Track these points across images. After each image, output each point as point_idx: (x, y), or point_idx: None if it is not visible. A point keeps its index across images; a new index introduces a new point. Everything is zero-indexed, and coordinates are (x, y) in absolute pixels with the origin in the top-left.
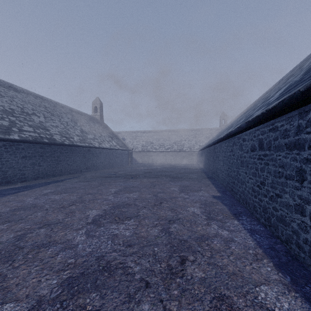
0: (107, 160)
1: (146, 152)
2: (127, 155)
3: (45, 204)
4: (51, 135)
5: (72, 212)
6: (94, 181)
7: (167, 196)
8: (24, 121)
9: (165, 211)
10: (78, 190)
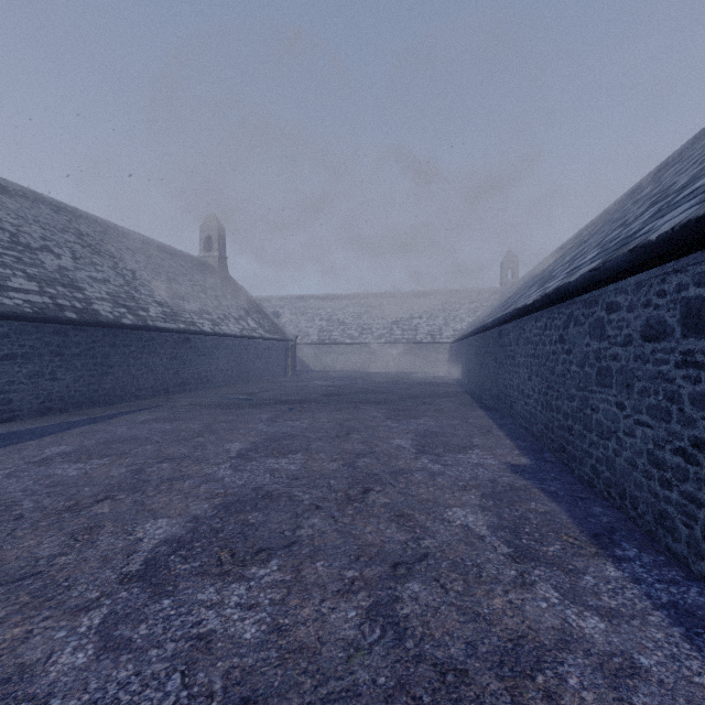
0: (233, 364)
1: (330, 345)
2: (284, 353)
3: (27, 496)
4: (87, 302)
5: (94, 526)
6: (191, 419)
7: (382, 465)
8: (14, 266)
9: (379, 524)
10: (142, 446)
